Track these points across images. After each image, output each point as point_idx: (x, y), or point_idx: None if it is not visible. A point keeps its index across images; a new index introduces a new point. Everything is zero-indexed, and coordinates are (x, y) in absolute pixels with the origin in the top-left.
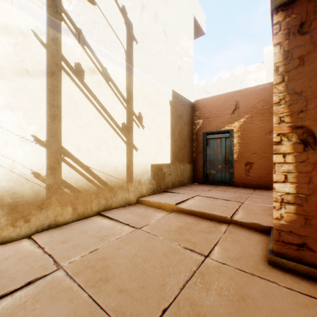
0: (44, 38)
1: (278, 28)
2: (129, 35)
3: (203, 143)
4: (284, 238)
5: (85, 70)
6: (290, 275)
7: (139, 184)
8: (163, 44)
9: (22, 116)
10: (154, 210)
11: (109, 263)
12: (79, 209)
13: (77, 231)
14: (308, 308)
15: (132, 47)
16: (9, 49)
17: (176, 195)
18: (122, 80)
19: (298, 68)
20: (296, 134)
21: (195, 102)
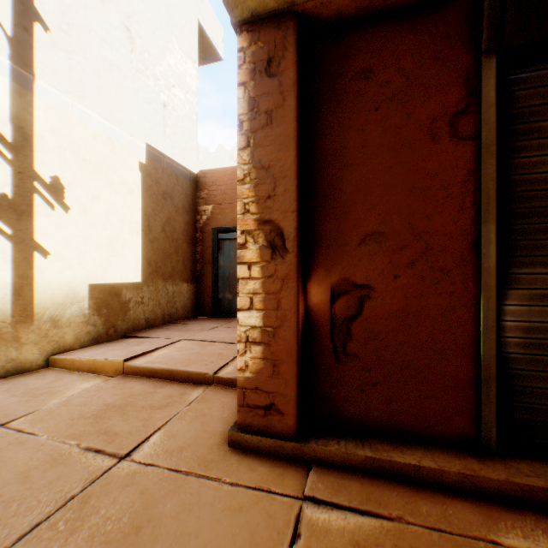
0: None
1: (243, 59)
2: (21, 5)
3: (213, 246)
4: (250, 401)
5: None
6: (251, 458)
7: (54, 326)
8: (123, 52)
9: None
10: (77, 378)
11: None
12: None
13: None
14: (241, 512)
15: (31, 34)
16: None
17: (141, 343)
18: None
19: (267, 129)
20: (264, 233)
21: (201, 174)
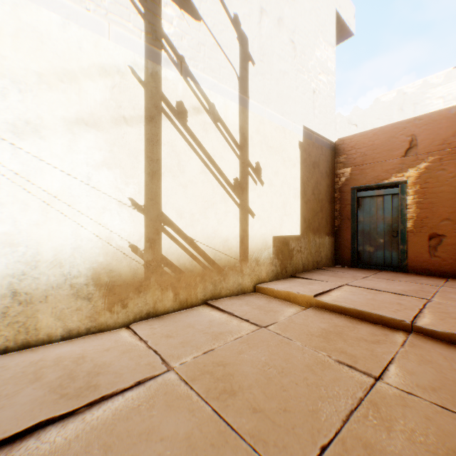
0: (142, 74)
1: None
2: (243, 54)
3: (351, 204)
4: None
5: (188, 109)
6: None
7: (256, 264)
8: (289, 60)
9: (119, 175)
10: (280, 303)
11: (231, 370)
12: (181, 295)
13: (182, 324)
14: None
15: (246, 70)
16: (105, 93)
17: (311, 283)
18: (233, 119)
19: None
20: None
21: (339, 142)
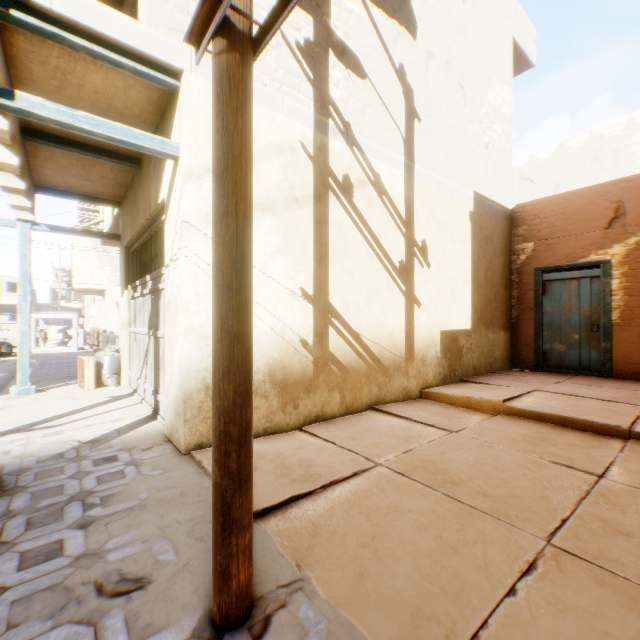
0: (311, 148)
1: None
2: (408, 111)
3: (534, 289)
4: None
5: (354, 183)
6: None
7: (423, 365)
8: (458, 111)
9: (291, 262)
10: (460, 410)
11: (443, 466)
12: (347, 398)
13: (360, 428)
14: None
15: (412, 130)
16: (279, 174)
17: (491, 388)
18: (399, 190)
19: None
20: None
21: (516, 209)
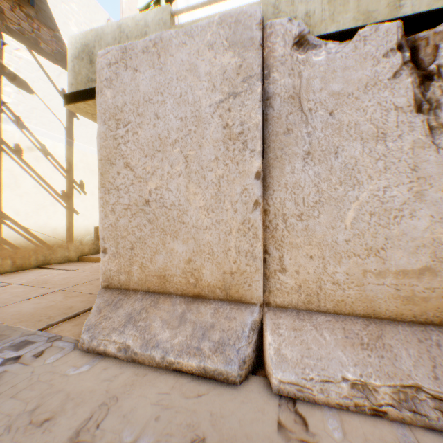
0: None
1: None
2: (69, 113)
3: None
4: None
5: (25, 148)
6: None
7: (81, 244)
8: None
9: None
10: (92, 263)
11: (48, 280)
12: (19, 263)
13: (20, 275)
14: None
15: (73, 123)
16: None
17: None
18: (62, 154)
19: None
20: None
21: None
